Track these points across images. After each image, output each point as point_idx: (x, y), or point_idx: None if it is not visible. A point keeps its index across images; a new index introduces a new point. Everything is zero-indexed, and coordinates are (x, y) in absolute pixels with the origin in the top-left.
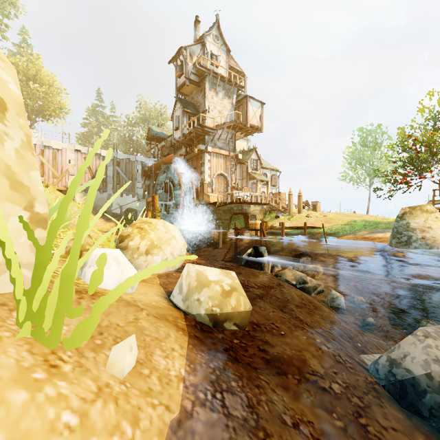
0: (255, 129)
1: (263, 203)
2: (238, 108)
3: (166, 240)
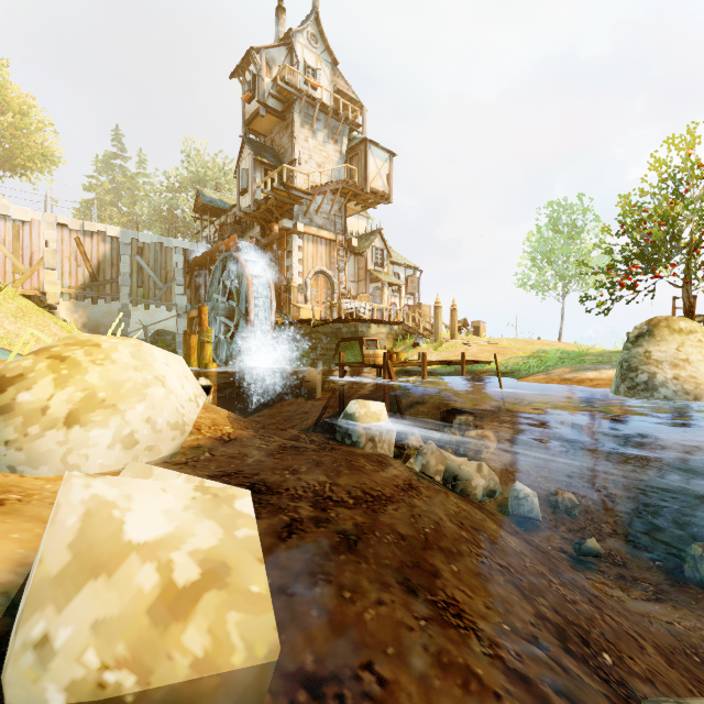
0: (379, 197)
1: (393, 322)
2: (352, 161)
3: (133, 387)
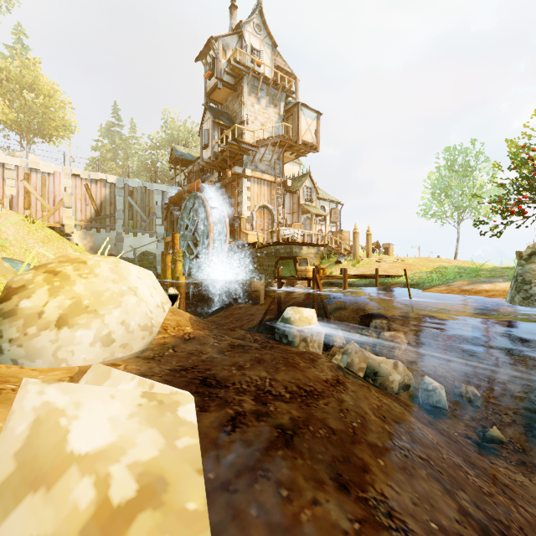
0: (309, 148)
1: (320, 244)
2: (287, 120)
3: (111, 296)
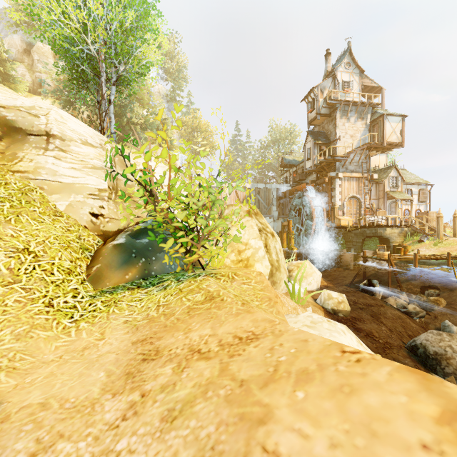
0: (394, 145)
1: (403, 226)
2: (373, 128)
3: (310, 273)
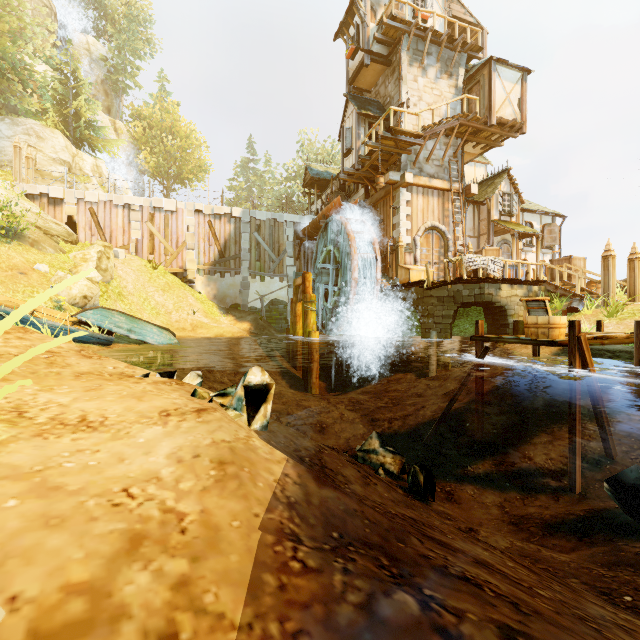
0: (507, 130)
1: (532, 281)
2: (470, 93)
3: None
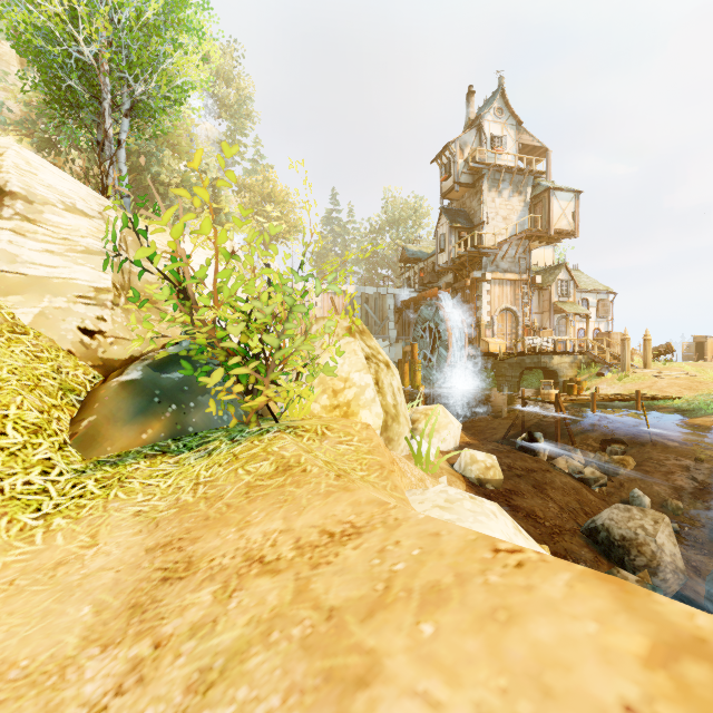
0: (564, 234)
1: (576, 352)
2: (535, 207)
3: (444, 424)
